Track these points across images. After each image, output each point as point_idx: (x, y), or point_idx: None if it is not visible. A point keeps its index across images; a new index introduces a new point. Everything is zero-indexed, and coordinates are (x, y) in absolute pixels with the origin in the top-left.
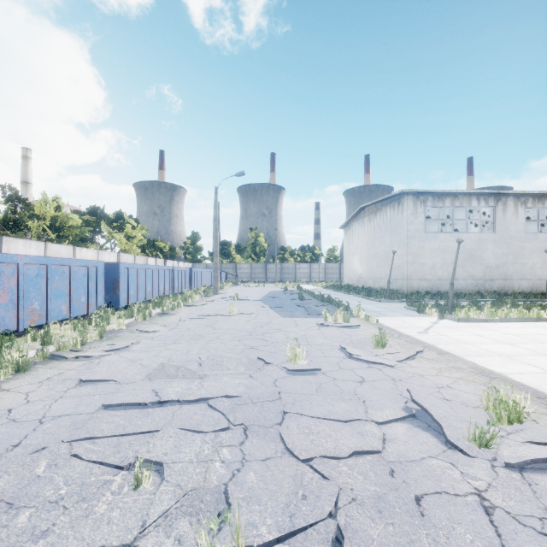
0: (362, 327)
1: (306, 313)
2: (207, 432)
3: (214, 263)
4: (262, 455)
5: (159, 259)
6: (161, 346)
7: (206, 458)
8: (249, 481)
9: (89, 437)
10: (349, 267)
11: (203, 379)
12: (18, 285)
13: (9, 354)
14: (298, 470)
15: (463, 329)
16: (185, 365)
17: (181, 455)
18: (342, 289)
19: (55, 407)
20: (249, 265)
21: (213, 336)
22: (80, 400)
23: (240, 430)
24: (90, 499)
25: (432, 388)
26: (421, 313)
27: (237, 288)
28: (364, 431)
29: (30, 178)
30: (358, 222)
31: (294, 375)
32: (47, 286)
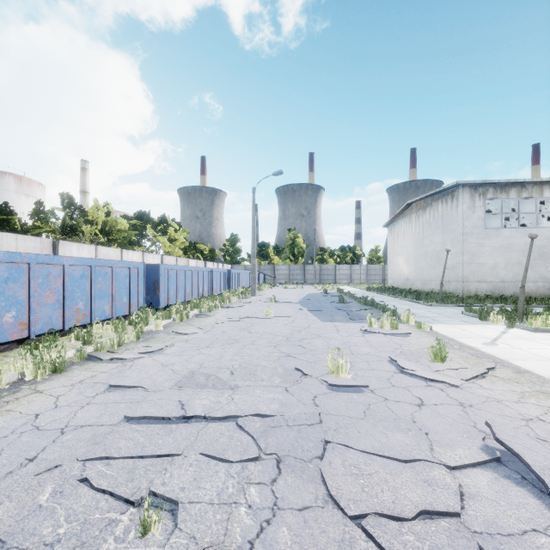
0: (414, 335)
1: (348, 317)
2: (233, 461)
3: (252, 264)
4: (299, 502)
5: (199, 261)
6: (194, 350)
7: (229, 499)
8: (282, 542)
9: (104, 456)
10: (394, 267)
11: (234, 391)
12: (64, 285)
13: (48, 354)
14: (346, 533)
15: (542, 341)
16: (216, 372)
17: (200, 492)
18: (386, 291)
19: (80, 415)
20: (287, 266)
21: (248, 340)
22: (106, 408)
23: (272, 462)
24: (89, 545)
25: (516, 420)
26: (484, 320)
27: (275, 290)
28: (432, 478)
29: (87, 187)
30: (404, 220)
31: (336, 392)
32: (91, 287)
